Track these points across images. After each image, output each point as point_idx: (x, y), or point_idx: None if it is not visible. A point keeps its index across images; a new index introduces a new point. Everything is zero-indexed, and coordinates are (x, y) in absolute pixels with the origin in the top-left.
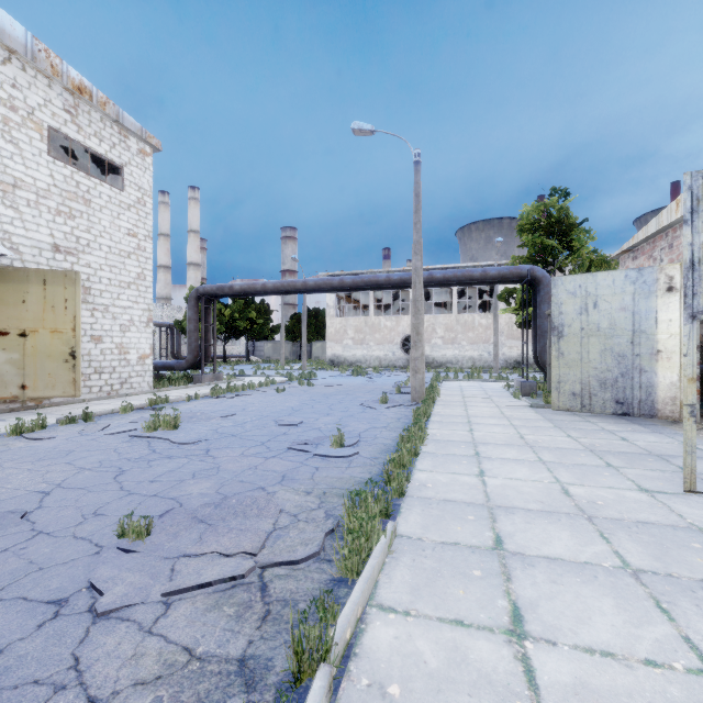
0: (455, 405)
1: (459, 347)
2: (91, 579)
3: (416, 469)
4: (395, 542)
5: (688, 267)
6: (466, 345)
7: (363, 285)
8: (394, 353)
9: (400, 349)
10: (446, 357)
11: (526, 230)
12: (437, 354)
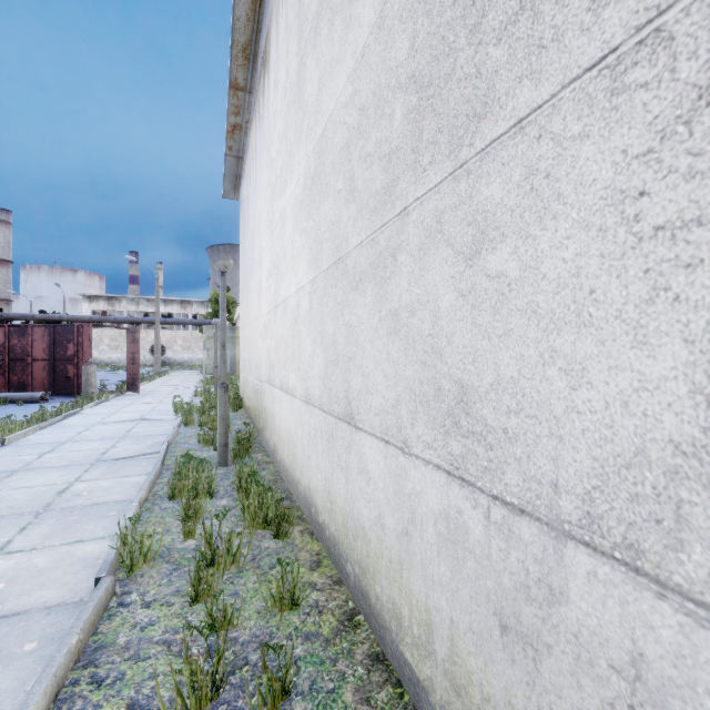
0: (174, 375)
1: (193, 352)
2: (103, 385)
3: (154, 381)
4: (149, 383)
5: (204, 341)
6: (198, 351)
7: (128, 322)
8: (145, 356)
9: (150, 354)
10: (184, 359)
11: (214, 301)
12: (178, 357)
